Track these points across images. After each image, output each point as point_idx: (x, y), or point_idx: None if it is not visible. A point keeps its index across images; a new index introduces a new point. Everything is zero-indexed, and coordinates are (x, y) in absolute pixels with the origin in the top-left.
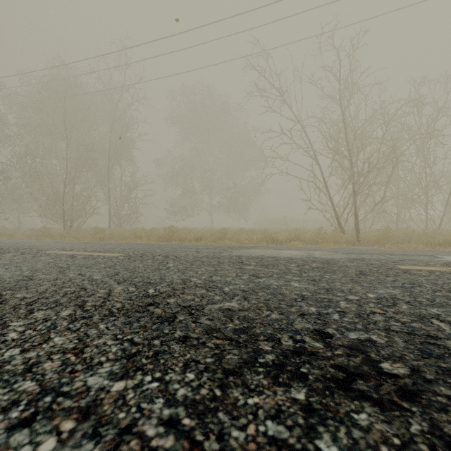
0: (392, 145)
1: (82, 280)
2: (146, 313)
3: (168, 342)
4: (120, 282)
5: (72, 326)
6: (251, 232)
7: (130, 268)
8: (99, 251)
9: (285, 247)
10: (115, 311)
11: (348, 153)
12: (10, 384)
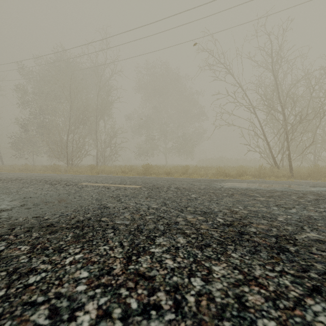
0: (321, 101)
1: (147, 208)
2: (253, 243)
3: (325, 275)
4: (180, 211)
5: (208, 254)
6: (205, 169)
7: (167, 198)
8: (119, 184)
9: (248, 181)
10: (221, 239)
11: (281, 108)
12: (251, 322)
